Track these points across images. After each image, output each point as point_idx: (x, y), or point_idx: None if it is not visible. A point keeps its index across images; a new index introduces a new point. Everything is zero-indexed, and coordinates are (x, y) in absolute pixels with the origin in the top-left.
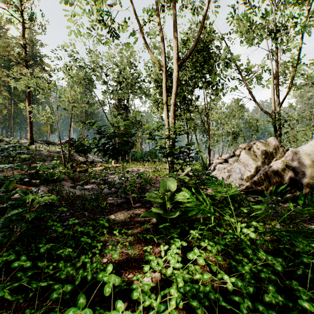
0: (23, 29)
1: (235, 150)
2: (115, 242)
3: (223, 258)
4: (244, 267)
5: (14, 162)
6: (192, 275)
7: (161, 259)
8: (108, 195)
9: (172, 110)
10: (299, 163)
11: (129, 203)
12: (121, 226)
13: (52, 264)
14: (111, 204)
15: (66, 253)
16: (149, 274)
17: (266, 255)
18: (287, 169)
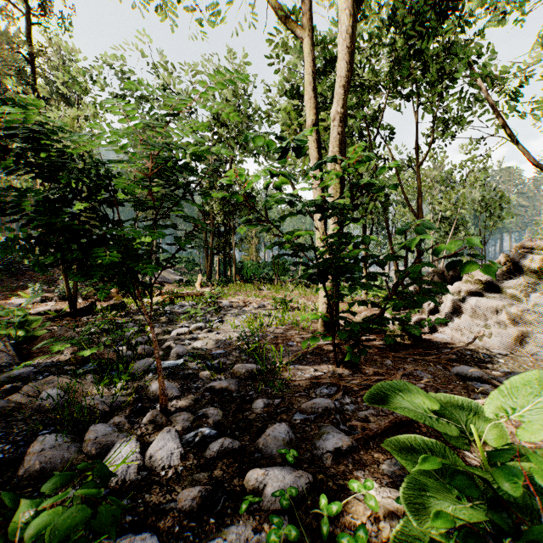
0: (31, 28)
1: (518, 257)
2: None
3: None
4: None
5: None
6: None
7: None
8: None
9: (336, 137)
10: None
11: None
12: None
13: None
14: None
15: None
16: None
17: None
18: None
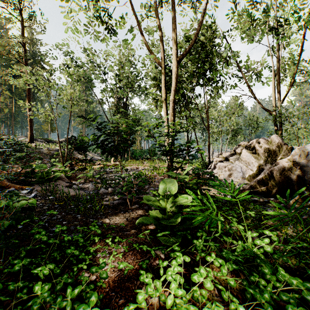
0: (23, 28)
1: (236, 148)
2: (107, 253)
3: (233, 275)
4: (263, 294)
5: (9, 160)
6: (197, 301)
7: (160, 281)
8: (104, 195)
9: (171, 107)
10: (307, 161)
11: (126, 205)
12: (116, 233)
13: (28, 284)
14: (107, 205)
15: (45, 272)
16: (144, 303)
17: (289, 277)
18: (294, 168)
